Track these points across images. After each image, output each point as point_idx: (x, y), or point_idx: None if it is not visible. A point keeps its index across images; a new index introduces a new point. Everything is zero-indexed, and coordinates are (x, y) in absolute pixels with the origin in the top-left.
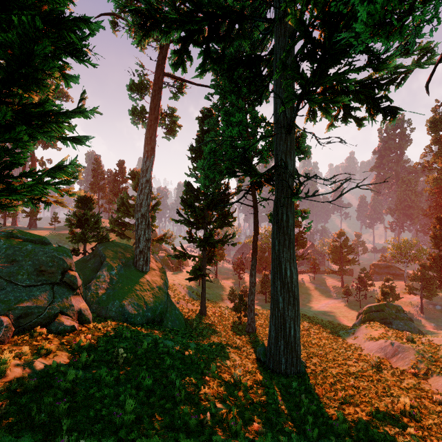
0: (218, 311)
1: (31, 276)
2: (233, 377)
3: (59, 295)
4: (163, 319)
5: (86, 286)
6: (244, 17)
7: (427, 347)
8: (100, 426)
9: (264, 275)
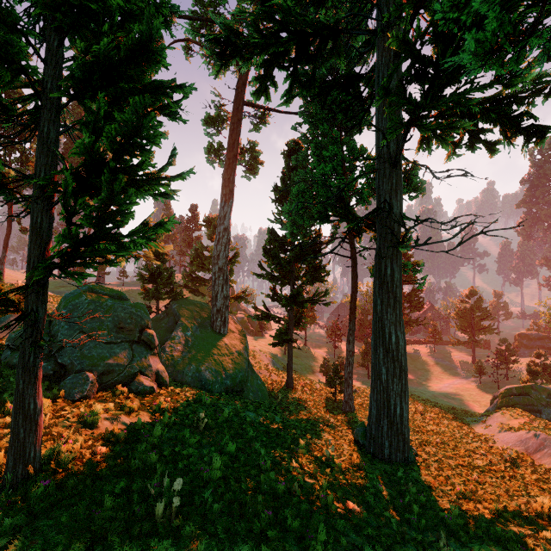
0: (308, 385)
1: (111, 333)
2: (325, 456)
3: (137, 354)
4: (243, 389)
5: (161, 347)
6: (339, 32)
7: None
8: (189, 479)
9: (366, 344)
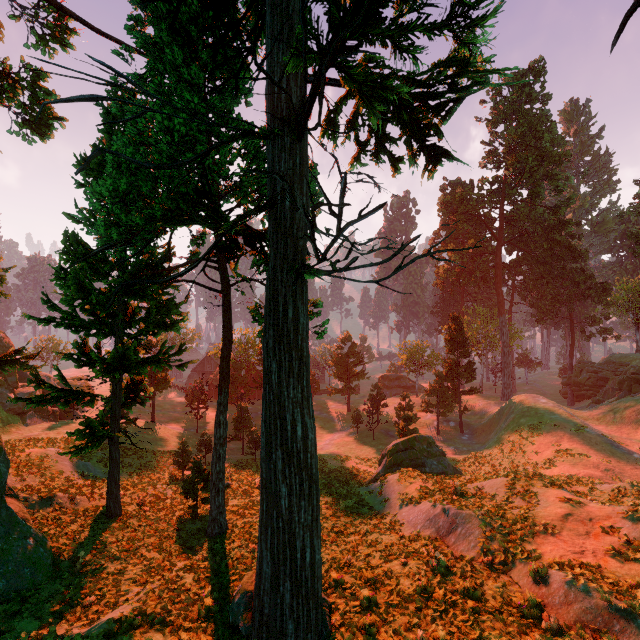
0: (151, 497)
1: None
2: None
3: None
4: None
5: None
6: None
7: (491, 509)
8: None
9: (240, 410)
